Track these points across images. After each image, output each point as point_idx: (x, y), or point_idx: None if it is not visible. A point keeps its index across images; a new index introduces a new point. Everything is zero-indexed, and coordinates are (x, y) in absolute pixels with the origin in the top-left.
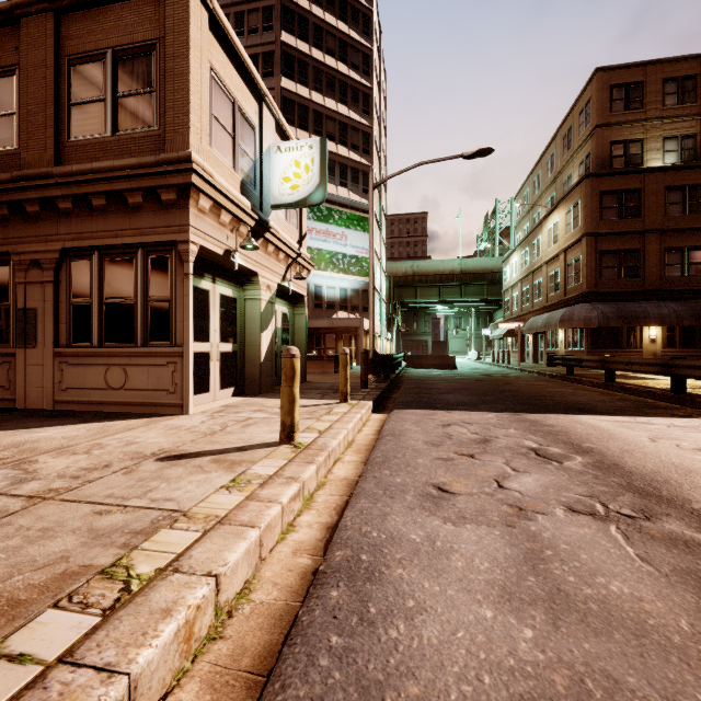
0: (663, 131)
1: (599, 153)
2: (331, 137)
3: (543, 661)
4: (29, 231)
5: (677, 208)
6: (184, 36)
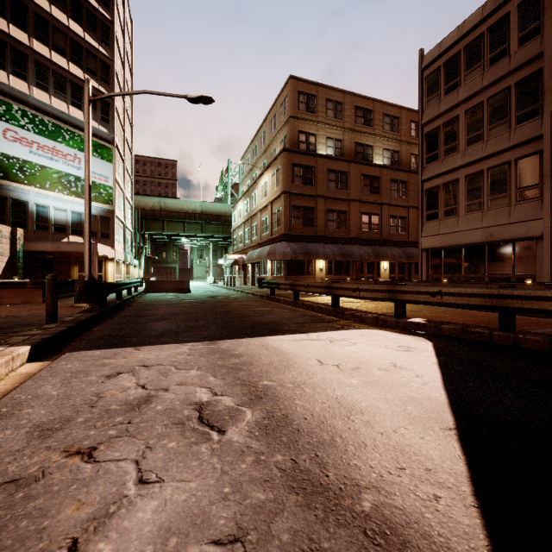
0: (326, 133)
1: (292, 136)
2: (60, 51)
3: None
4: None
5: (333, 184)
6: None
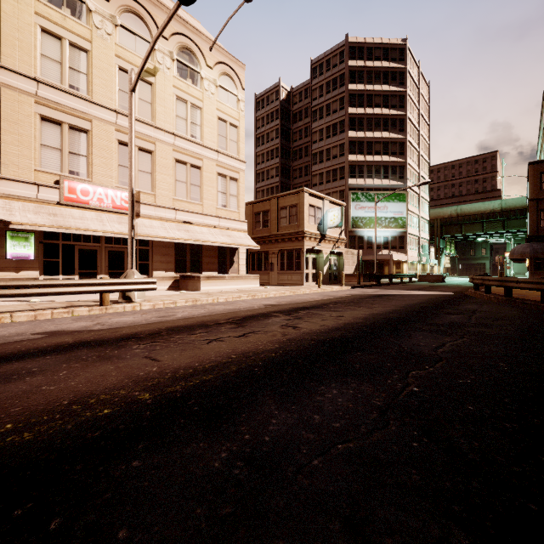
0: None
1: None
2: (377, 153)
3: (326, 294)
4: (272, 246)
5: None
6: (303, 203)
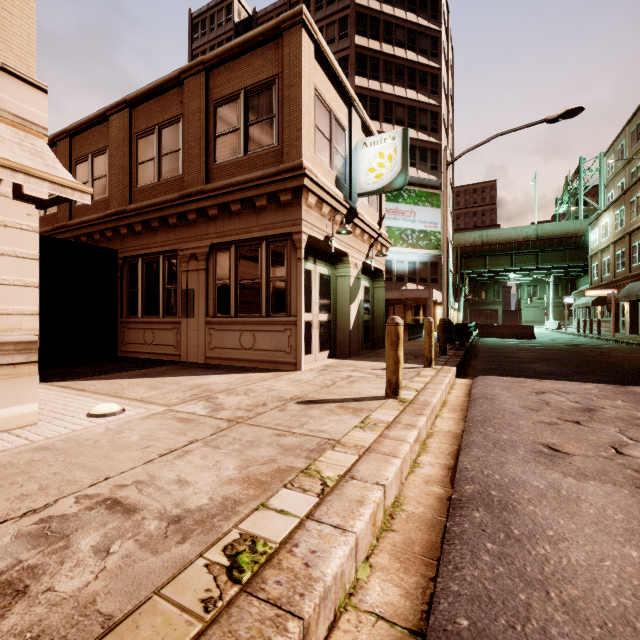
0: None
1: None
2: (400, 122)
3: None
4: (189, 233)
5: None
6: (297, 68)
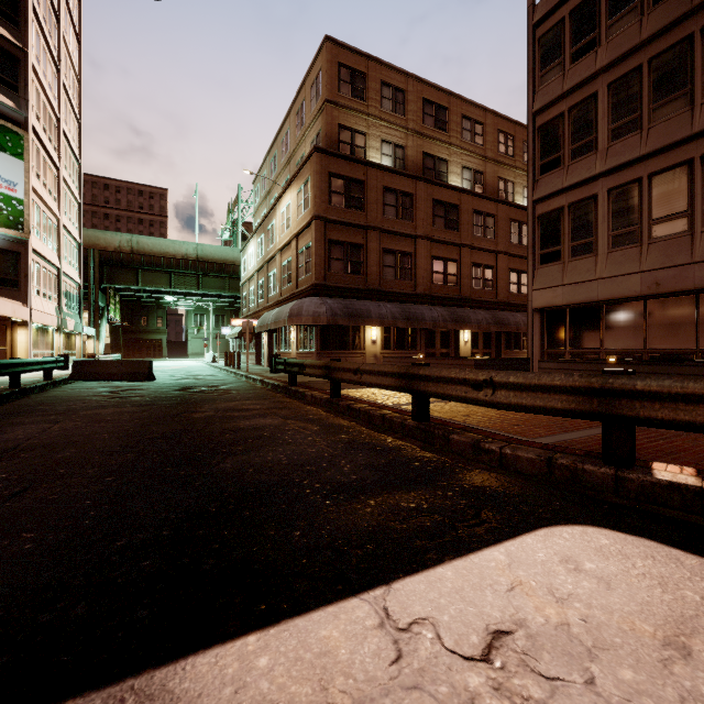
0: (381, 133)
1: (329, 132)
2: None
3: None
4: None
5: (392, 211)
6: None
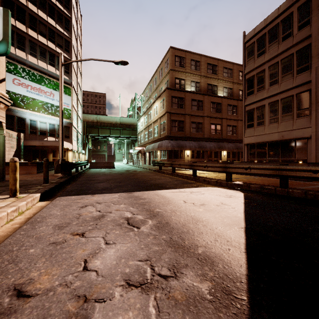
0: (191, 78)
1: (171, 81)
2: (43, 34)
3: None
4: None
5: (195, 107)
6: None
